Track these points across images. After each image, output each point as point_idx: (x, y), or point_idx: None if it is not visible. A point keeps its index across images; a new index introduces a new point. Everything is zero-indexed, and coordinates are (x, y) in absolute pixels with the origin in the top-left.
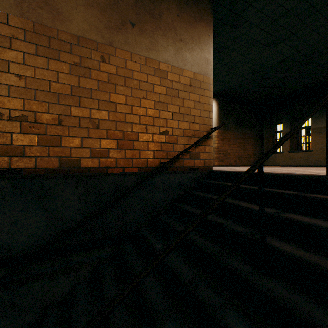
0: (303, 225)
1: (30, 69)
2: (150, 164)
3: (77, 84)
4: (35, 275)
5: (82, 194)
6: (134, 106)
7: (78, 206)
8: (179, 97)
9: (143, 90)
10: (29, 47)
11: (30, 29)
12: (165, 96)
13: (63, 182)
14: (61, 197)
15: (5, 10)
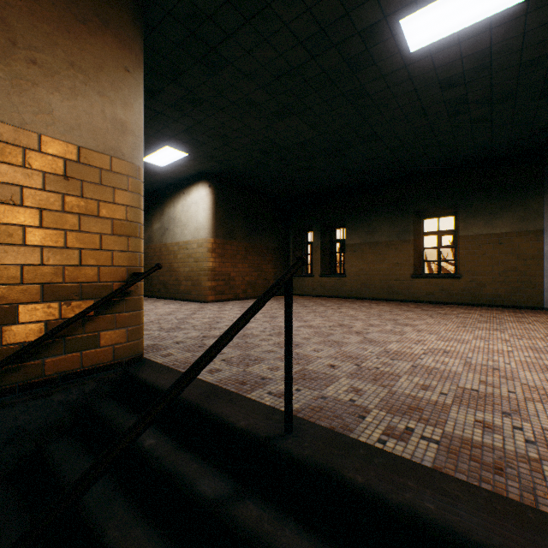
0: None
1: None
2: None
3: None
4: None
5: None
6: None
7: None
8: (26, 203)
9: None
10: None
11: None
12: None
13: None
14: None
15: None
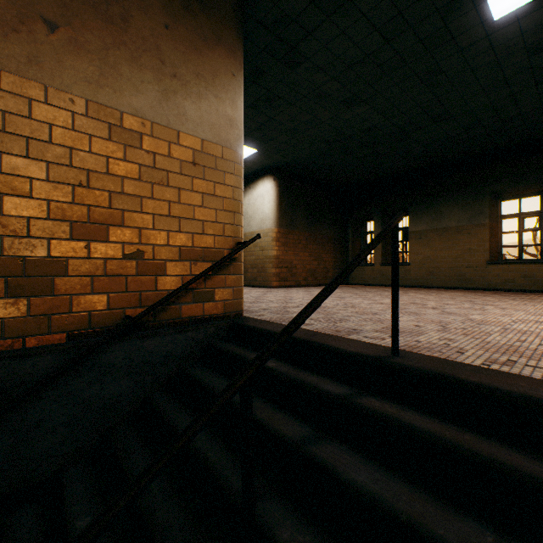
0: (335, 480)
1: None
2: (99, 322)
3: None
4: None
5: None
6: (54, 203)
7: None
8: (170, 184)
9: (81, 169)
10: None
11: None
12: (136, 181)
13: None
14: None
15: None
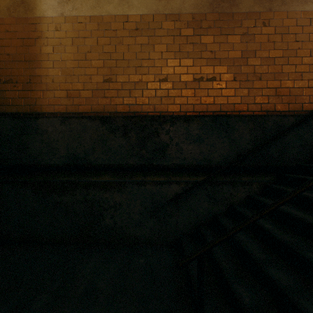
0: None
1: (217, 46)
2: (305, 108)
3: (245, 49)
4: (224, 181)
5: (251, 130)
6: (289, 58)
7: (248, 139)
8: None
9: (298, 42)
10: (216, 31)
11: (217, 19)
12: None
13: (239, 120)
14: (237, 131)
15: (204, 11)
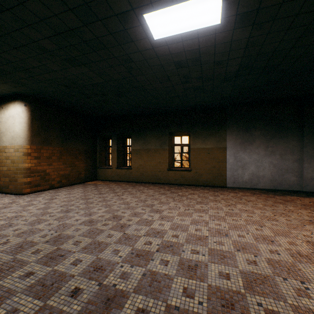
0: None
1: None
2: None
3: None
4: None
5: None
6: None
7: None
8: None
9: None
10: None
11: None
12: None
13: None
14: None
15: None
